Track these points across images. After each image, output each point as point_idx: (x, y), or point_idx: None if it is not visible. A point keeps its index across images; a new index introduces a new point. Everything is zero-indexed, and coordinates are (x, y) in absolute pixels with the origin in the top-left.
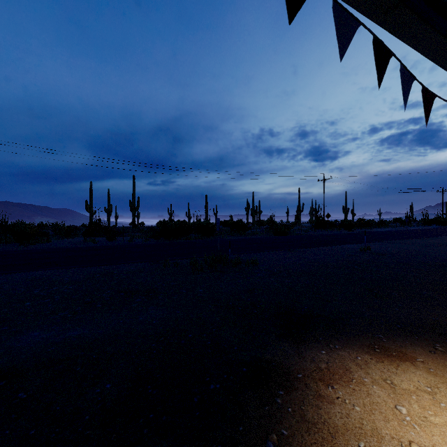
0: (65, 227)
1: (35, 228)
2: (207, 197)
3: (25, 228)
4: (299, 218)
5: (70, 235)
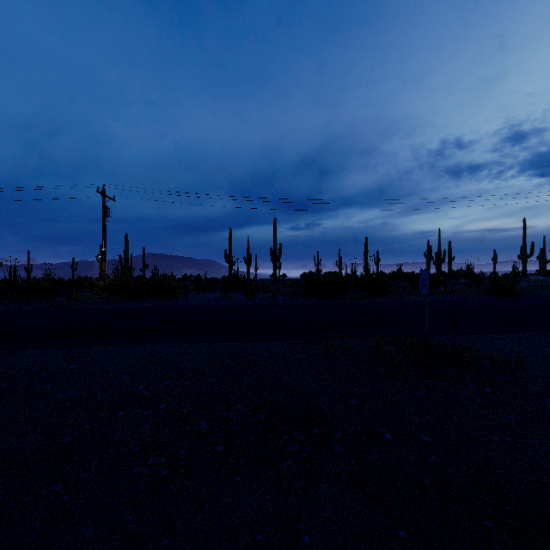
0: (204, 280)
1: (173, 282)
2: (366, 240)
3: (164, 282)
4: (523, 268)
5: (207, 290)
